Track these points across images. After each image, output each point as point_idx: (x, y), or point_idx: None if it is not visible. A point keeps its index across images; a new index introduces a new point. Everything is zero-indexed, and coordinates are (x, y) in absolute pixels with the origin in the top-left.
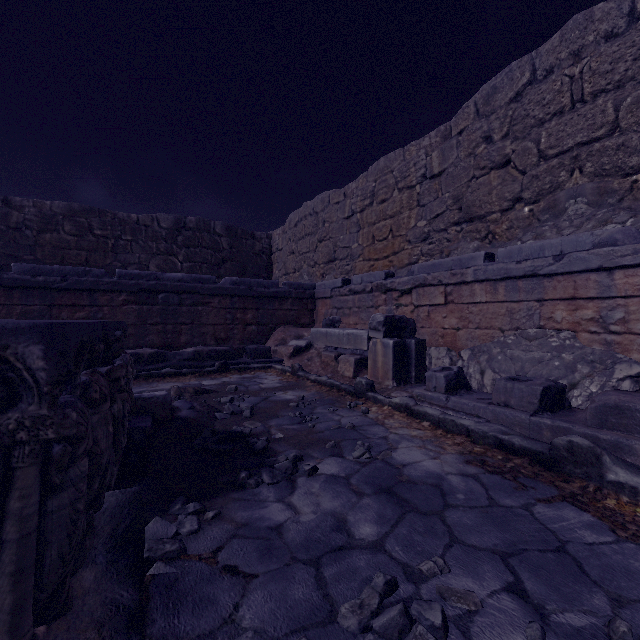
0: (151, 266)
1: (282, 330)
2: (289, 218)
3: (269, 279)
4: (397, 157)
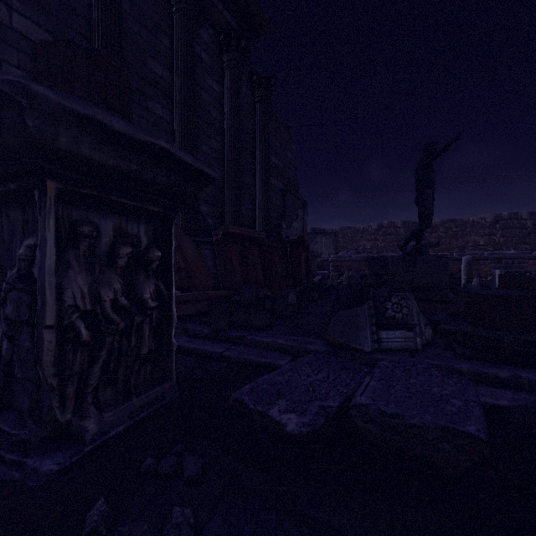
0: (480, 242)
1: None
2: None
3: None
4: None
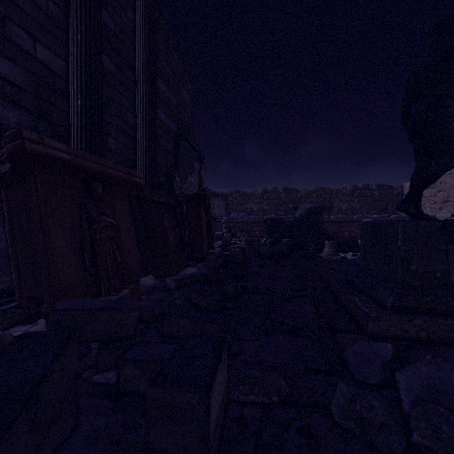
0: (343, 207)
1: None
2: None
3: None
4: None
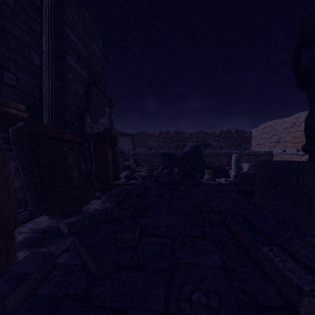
0: (214, 145)
1: None
2: (259, 126)
3: (250, 146)
4: (303, 114)
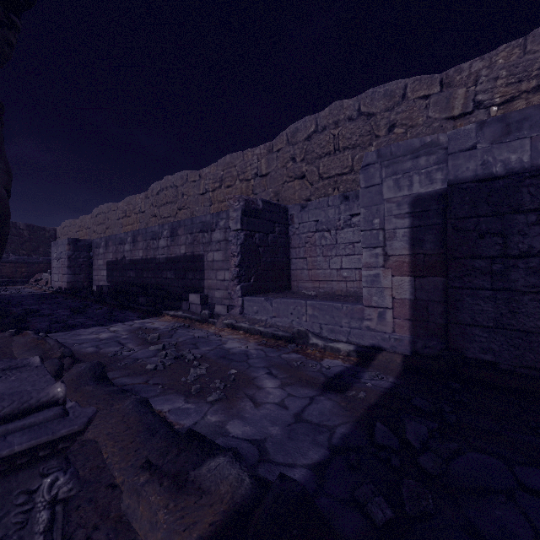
0: None
1: (38, 274)
2: (61, 224)
3: None
4: (84, 218)
